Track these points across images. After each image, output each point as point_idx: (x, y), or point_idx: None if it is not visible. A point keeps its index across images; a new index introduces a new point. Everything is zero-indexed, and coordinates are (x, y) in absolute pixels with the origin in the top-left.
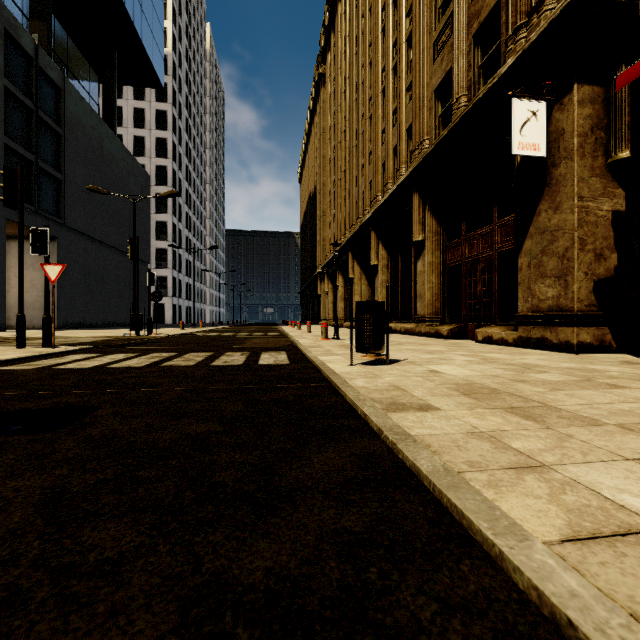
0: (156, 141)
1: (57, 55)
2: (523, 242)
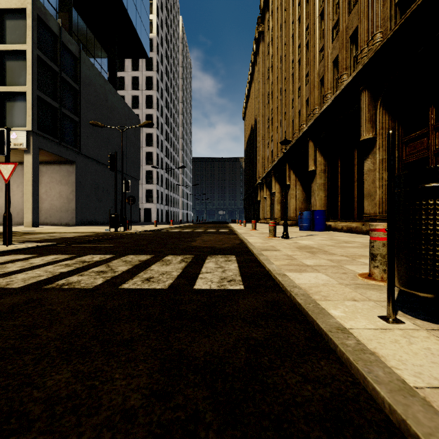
0: (146, 98)
1: (80, 40)
2: None
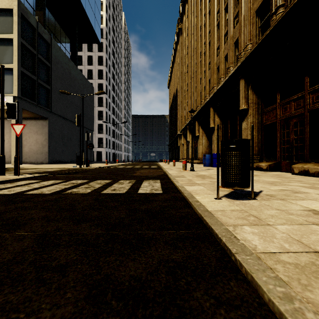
0: (98, 71)
1: (50, 30)
2: None
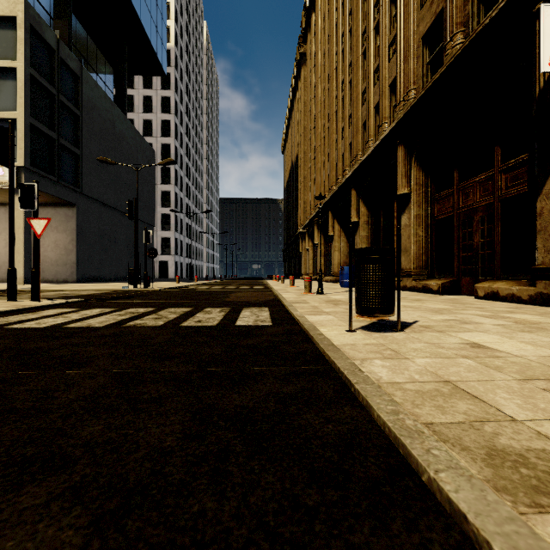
0: (161, 123)
1: (79, 51)
2: (544, 182)
